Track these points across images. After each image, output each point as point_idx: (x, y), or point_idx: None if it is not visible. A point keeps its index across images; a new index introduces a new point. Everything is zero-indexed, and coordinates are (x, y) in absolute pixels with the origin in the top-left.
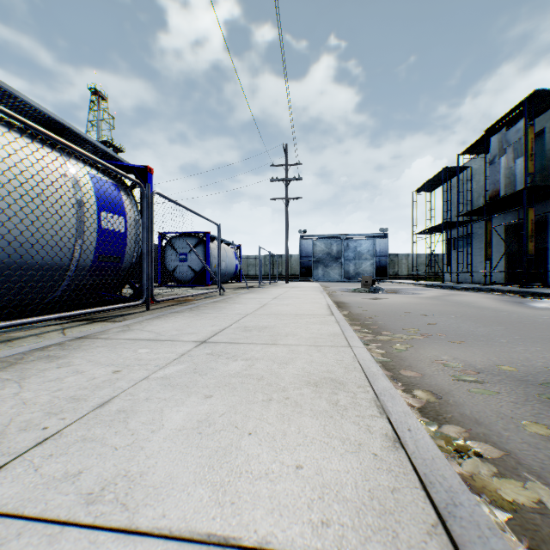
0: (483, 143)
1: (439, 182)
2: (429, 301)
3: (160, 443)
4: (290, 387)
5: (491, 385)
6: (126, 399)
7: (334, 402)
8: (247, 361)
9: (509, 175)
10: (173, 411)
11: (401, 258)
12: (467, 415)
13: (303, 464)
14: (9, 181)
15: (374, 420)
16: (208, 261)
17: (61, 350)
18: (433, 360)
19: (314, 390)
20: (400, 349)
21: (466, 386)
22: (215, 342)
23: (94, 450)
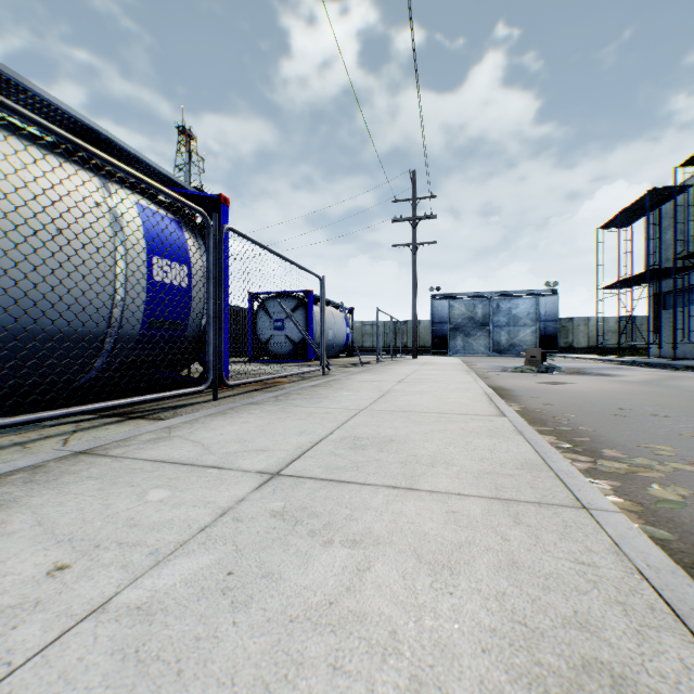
0: None
1: (640, 212)
2: (645, 388)
3: None
4: None
5: None
6: None
7: None
8: (355, 548)
9: None
10: None
11: (577, 323)
12: None
13: None
14: None
15: None
16: (310, 329)
17: (23, 483)
18: None
19: None
20: (668, 499)
21: None
22: (296, 476)
23: None
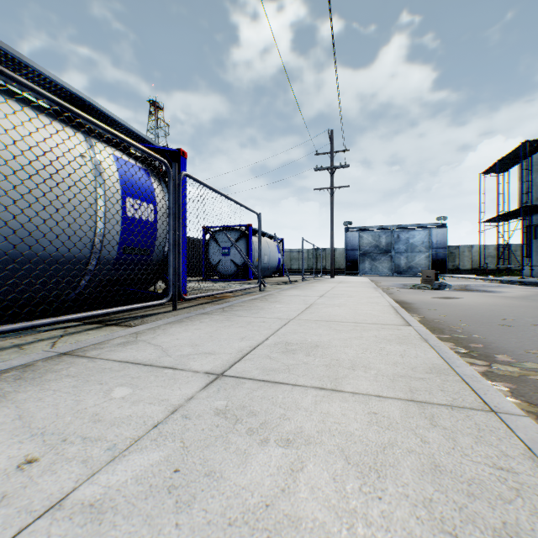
0: None
1: (515, 160)
2: (523, 302)
3: None
4: None
5: None
6: None
7: None
8: (289, 448)
9: None
10: None
11: (463, 250)
12: None
13: None
14: None
15: None
16: (250, 255)
17: (13, 380)
18: None
19: None
20: None
21: None
22: (237, 377)
23: None
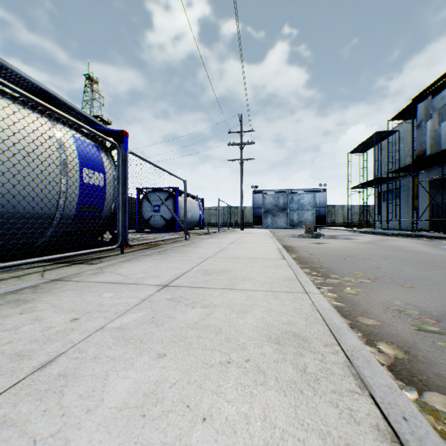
0: (410, 110)
1: (371, 144)
2: (366, 245)
3: (91, 434)
4: (249, 343)
5: None
6: (73, 357)
7: (302, 368)
8: (206, 308)
9: (434, 137)
10: (118, 376)
11: (337, 208)
12: (444, 376)
13: None
14: None
15: (355, 399)
16: (177, 212)
17: (32, 293)
18: (386, 305)
19: (277, 349)
20: (351, 293)
21: (430, 337)
22: (176, 286)
23: (6, 444)
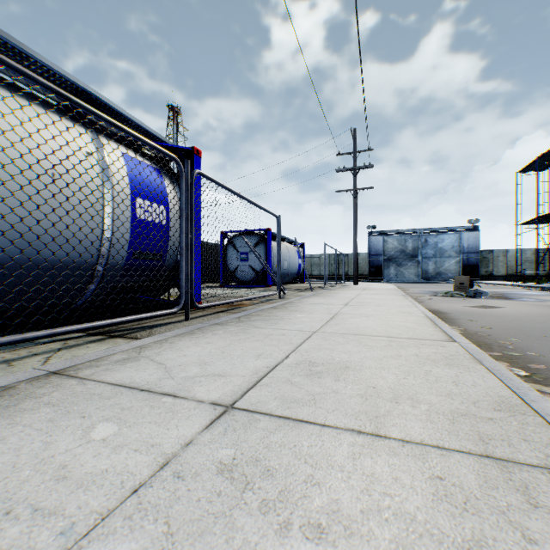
0: None
1: None
2: None
3: None
4: None
5: None
6: None
7: None
8: (321, 544)
9: None
10: None
11: (497, 254)
12: None
13: None
14: None
15: None
16: (269, 260)
17: None
18: None
19: None
20: None
21: None
22: (250, 411)
23: None
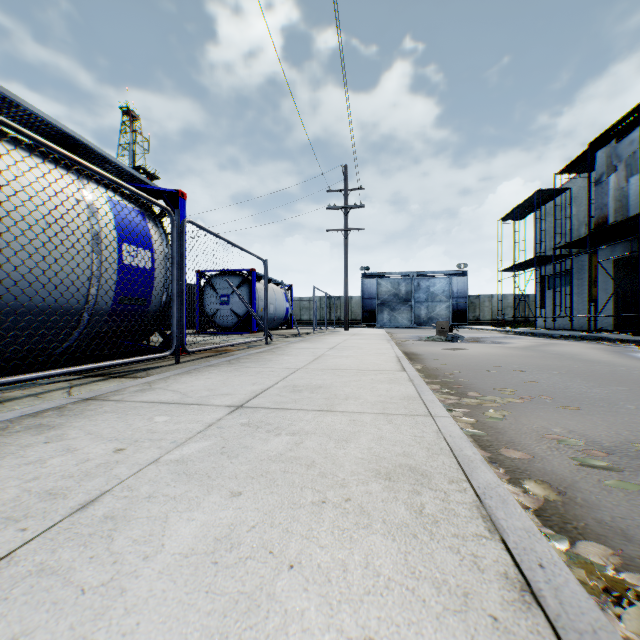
0: (586, 160)
1: (530, 208)
2: (521, 352)
3: (151, 582)
4: (351, 479)
5: (630, 474)
6: (121, 495)
7: (417, 508)
8: (294, 436)
9: (620, 198)
10: (182, 519)
11: (483, 300)
12: (607, 523)
13: (376, 636)
14: (0, 204)
15: (481, 544)
16: (253, 304)
17: (58, 416)
18: (542, 434)
19: (387, 486)
20: (494, 417)
21: (595, 474)
22: (254, 407)
23: (48, 593)
